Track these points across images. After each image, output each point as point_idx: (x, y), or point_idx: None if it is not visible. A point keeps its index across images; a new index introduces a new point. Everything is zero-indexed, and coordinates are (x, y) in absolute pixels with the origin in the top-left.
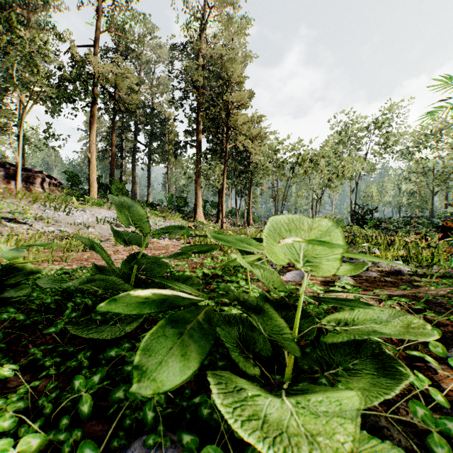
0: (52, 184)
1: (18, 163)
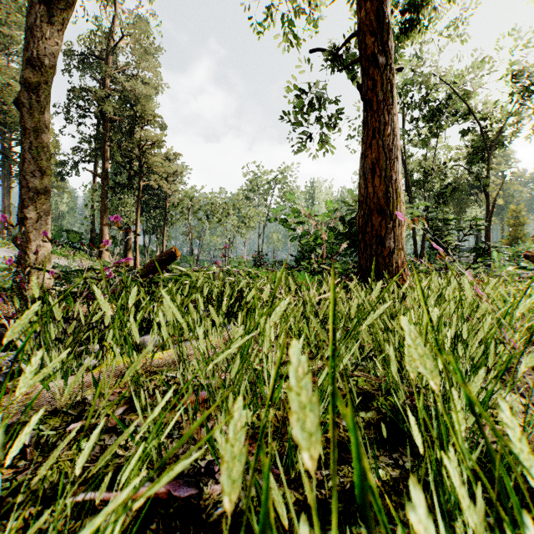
0: None
1: None
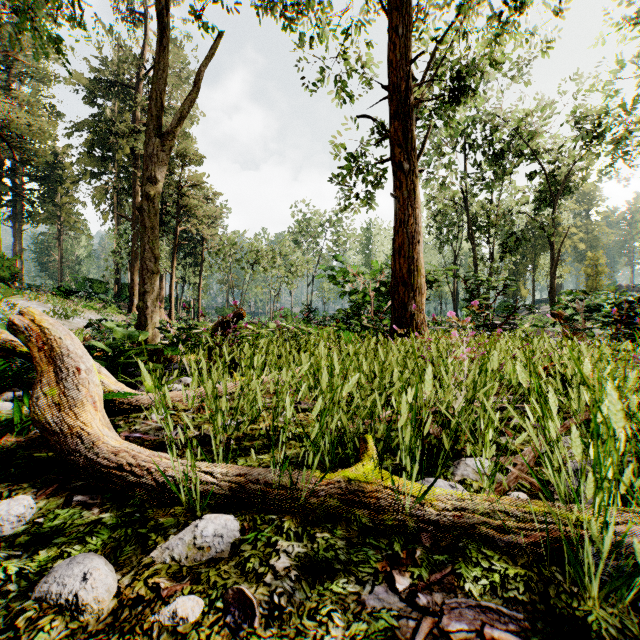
0: None
1: None
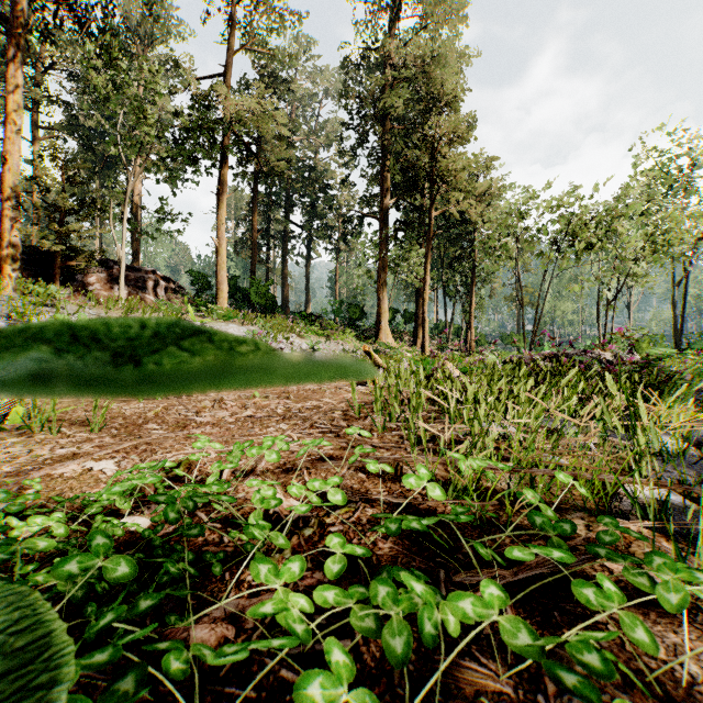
0: (169, 289)
1: (121, 259)
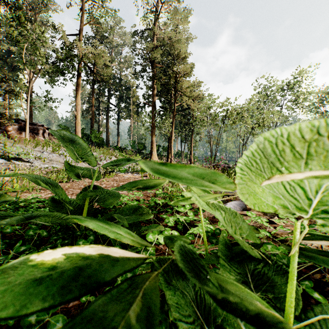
0: (50, 134)
1: (26, 119)
